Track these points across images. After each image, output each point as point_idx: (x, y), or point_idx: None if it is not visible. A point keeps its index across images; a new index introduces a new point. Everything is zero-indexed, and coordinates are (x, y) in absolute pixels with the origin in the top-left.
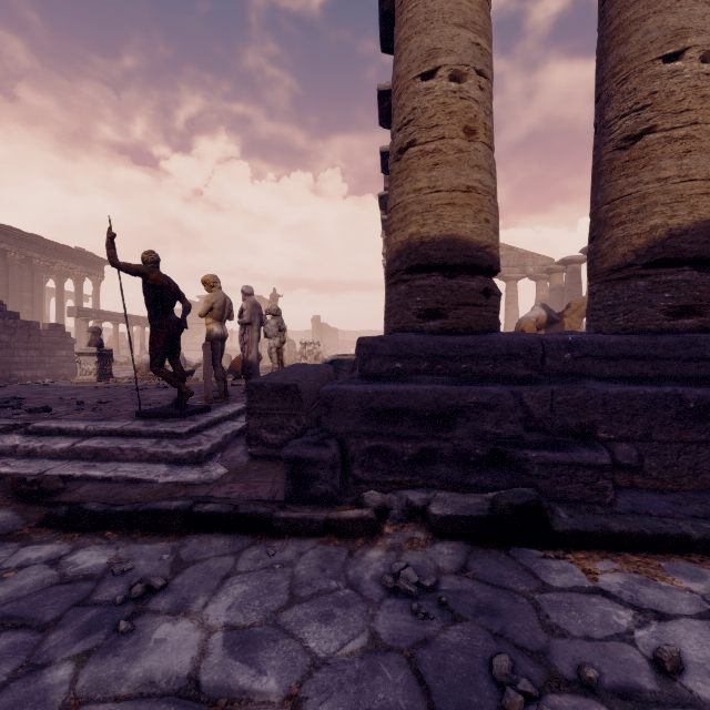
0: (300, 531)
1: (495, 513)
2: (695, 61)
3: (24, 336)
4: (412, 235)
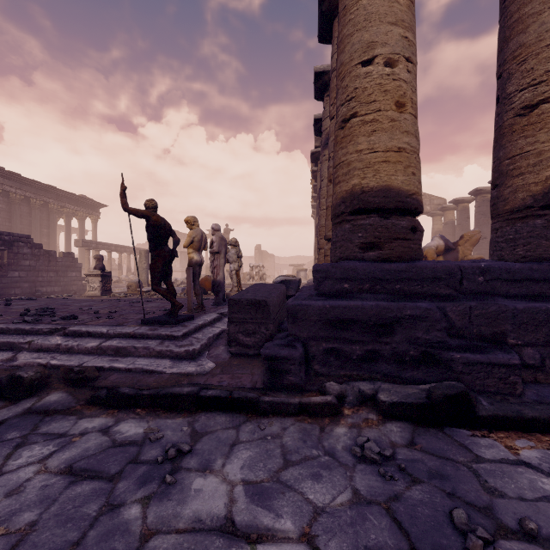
0: (280, 412)
1: (431, 400)
2: None
3: (46, 262)
4: (354, 186)
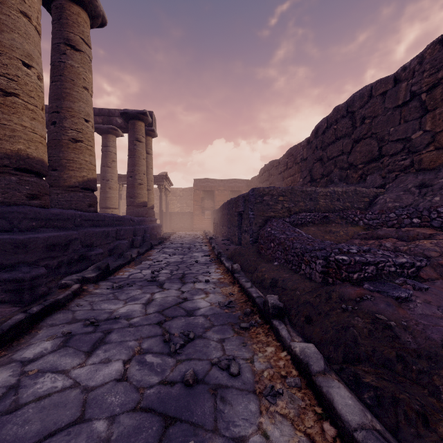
0: (69, 300)
1: (102, 270)
2: (91, 127)
3: None
4: (21, 150)
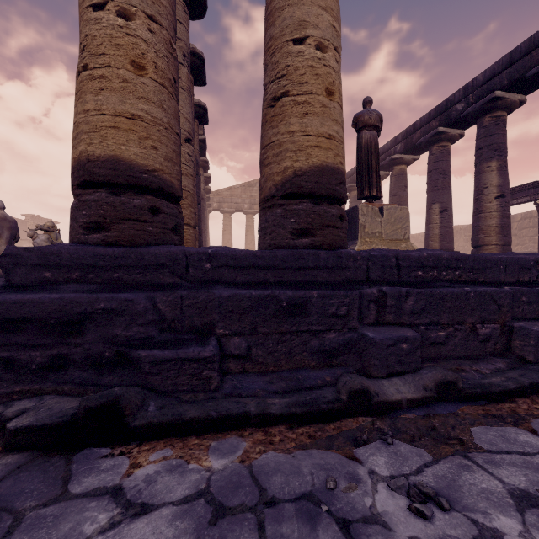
0: None
1: (74, 417)
2: (312, 47)
3: None
4: (81, 153)
